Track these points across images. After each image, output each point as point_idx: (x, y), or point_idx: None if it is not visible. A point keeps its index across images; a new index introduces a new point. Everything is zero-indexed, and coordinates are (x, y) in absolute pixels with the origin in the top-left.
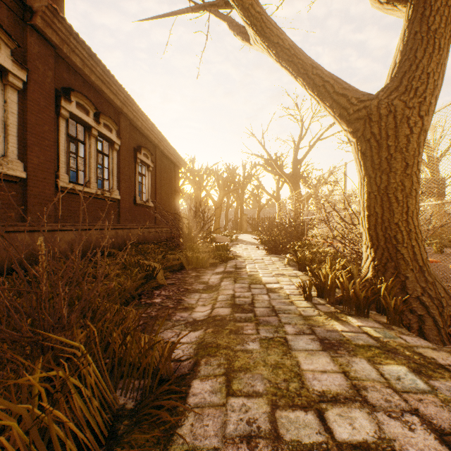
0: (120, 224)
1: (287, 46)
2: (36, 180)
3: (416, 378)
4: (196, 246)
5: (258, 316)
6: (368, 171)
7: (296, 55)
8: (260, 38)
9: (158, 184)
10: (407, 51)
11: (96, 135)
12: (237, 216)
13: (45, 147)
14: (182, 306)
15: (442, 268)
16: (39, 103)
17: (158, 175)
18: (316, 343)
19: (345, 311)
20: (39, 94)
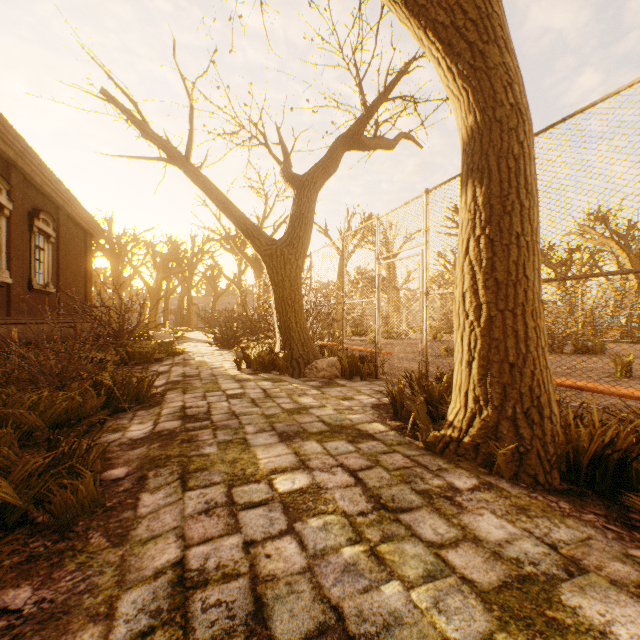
0: (12, 317)
1: (223, 202)
2: None
3: (271, 383)
4: (132, 345)
5: (203, 378)
6: (273, 286)
7: (229, 208)
8: (204, 193)
9: (62, 261)
10: (292, 221)
11: None
12: (182, 307)
13: None
14: None
15: (356, 352)
16: None
17: (63, 248)
18: (233, 381)
19: (260, 372)
20: None
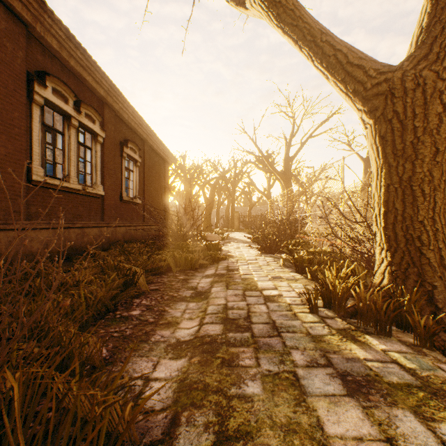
0: (104, 222)
1: (291, 6)
2: (3, 173)
3: None
4: (185, 245)
5: (257, 337)
6: (387, 159)
7: (301, 17)
8: None
9: (146, 180)
10: (438, 12)
11: (76, 126)
12: (228, 214)
13: (14, 136)
14: (164, 321)
15: None
16: (7, 85)
17: (147, 170)
18: (336, 382)
19: (360, 327)
20: (7, 76)
